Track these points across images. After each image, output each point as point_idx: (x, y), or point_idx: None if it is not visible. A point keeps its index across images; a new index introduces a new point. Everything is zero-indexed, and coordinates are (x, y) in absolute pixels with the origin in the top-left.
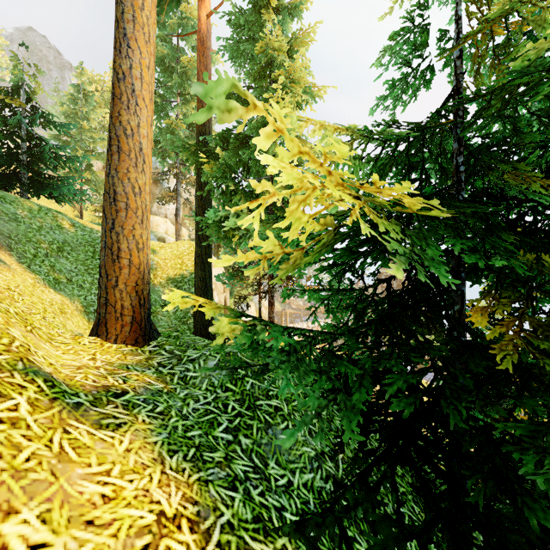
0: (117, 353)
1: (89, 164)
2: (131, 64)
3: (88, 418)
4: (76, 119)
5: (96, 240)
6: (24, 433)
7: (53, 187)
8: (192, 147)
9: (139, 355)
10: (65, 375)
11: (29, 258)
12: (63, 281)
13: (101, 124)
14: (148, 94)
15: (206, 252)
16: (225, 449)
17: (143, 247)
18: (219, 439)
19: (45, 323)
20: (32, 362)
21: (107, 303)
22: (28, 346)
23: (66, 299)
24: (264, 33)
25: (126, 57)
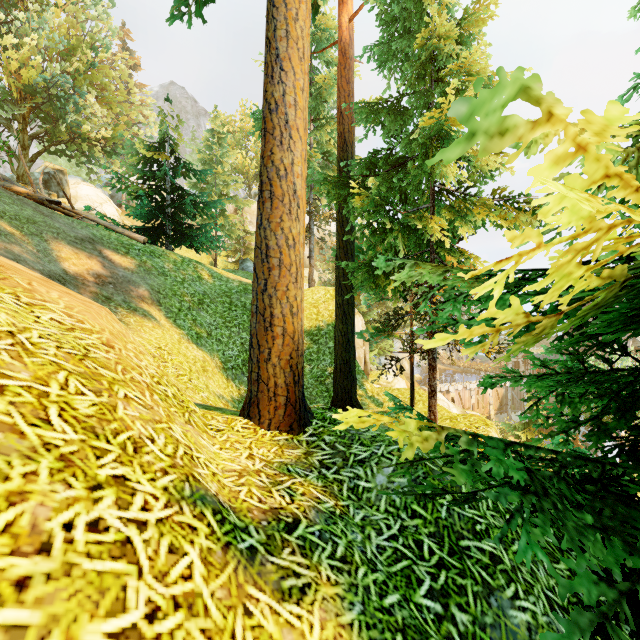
0: (272, 445)
1: (223, 209)
2: (285, 90)
3: (266, 578)
4: (212, 164)
5: (232, 290)
6: (203, 625)
7: (193, 237)
8: (333, 179)
9: (296, 448)
10: (229, 491)
11: (175, 312)
12: (203, 335)
13: (233, 166)
14: (302, 122)
15: (348, 301)
16: (437, 631)
17: (298, 311)
18: (424, 610)
19: (191, 386)
20: (197, 480)
21: (259, 380)
22: (191, 451)
23: (207, 355)
24: (423, 20)
25: (279, 82)
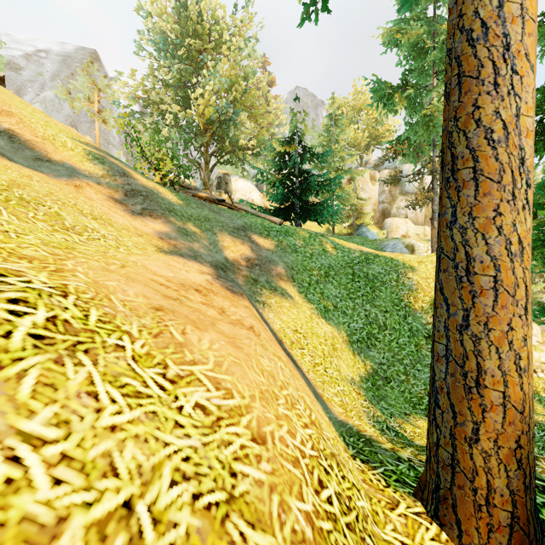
0: None
1: (339, 182)
2: None
3: None
4: (329, 144)
5: (354, 260)
6: None
7: (316, 212)
8: None
9: None
10: None
11: (305, 287)
12: (330, 308)
13: (346, 142)
14: (533, 40)
15: None
16: None
17: (527, 364)
18: None
19: (327, 378)
20: None
21: (455, 466)
22: None
23: (334, 330)
24: None
25: None
